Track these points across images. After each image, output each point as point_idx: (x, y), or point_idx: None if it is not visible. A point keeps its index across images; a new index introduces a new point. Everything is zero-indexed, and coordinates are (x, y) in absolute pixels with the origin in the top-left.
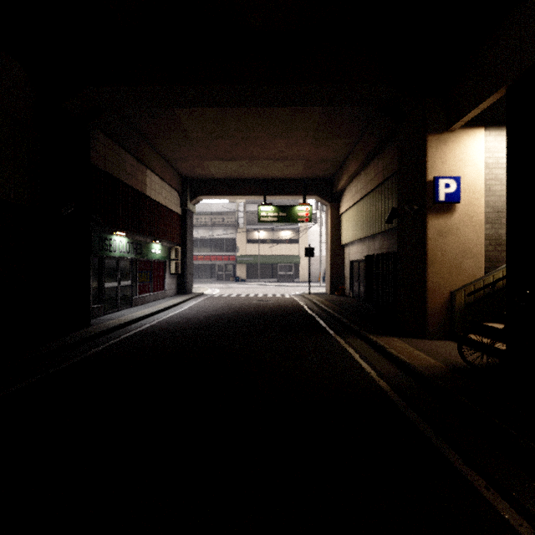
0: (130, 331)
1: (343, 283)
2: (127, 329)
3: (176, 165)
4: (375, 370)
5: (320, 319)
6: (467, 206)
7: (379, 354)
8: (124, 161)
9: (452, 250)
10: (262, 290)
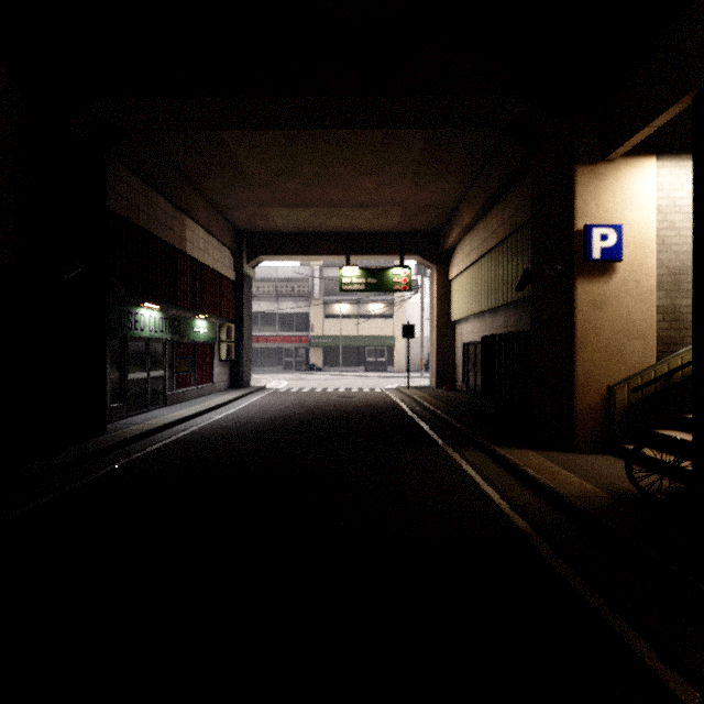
0: (161, 440)
1: (453, 373)
2: (157, 438)
3: (228, 214)
4: (507, 500)
5: (424, 423)
6: (632, 267)
7: (509, 475)
8: (155, 207)
9: (611, 327)
10: (344, 382)
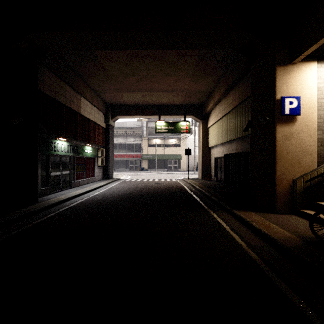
0: (65, 206)
1: (210, 172)
2: (63, 205)
3: (102, 95)
4: (244, 241)
5: (197, 197)
6: (305, 118)
7: (244, 226)
8: (64, 90)
9: (294, 149)
10: (157, 176)
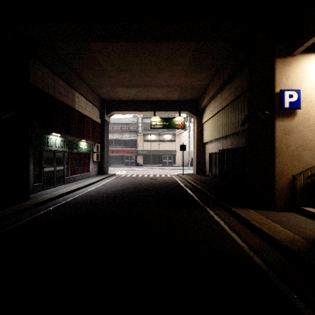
0: (57, 203)
1: (204, 167)
2: (55, 202)
3: (97, 91)
4: (245, 243)
5: (192, 193)
6: (305, 112)
7: (243, 225)
8: (58, 85)
9: (294, 144)
10: (152, 171)
